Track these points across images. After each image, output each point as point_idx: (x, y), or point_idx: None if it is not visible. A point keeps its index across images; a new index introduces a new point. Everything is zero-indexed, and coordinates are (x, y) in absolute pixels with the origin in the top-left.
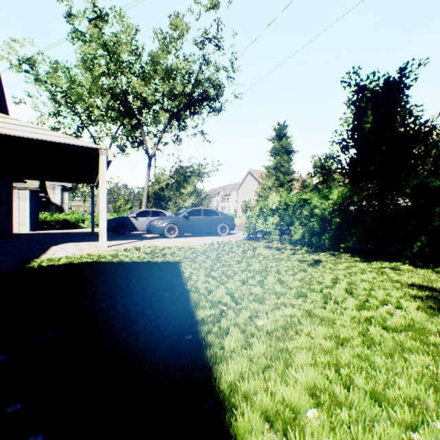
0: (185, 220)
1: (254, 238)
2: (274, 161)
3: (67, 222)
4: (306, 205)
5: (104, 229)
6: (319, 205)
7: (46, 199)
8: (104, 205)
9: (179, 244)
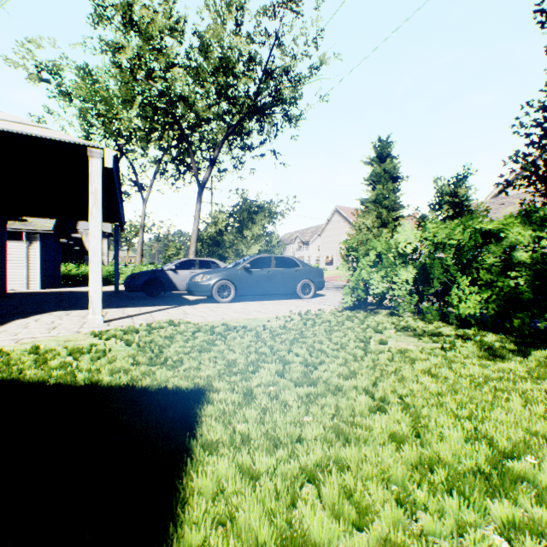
0: (245, 274)
1: (362, 306)
2: (374, 192)
3: None
4: (492, 242)
5: (98, 290)
6: (526, 242)
7: (80, 247)
8: (96, 248)
9: (232, 316)
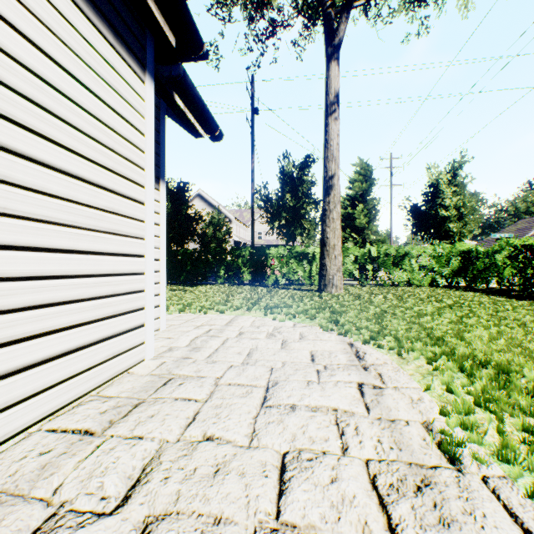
0: None
1: None
2: None
3: None
4: None
5: None
6: None
7: None
8: None
9: None
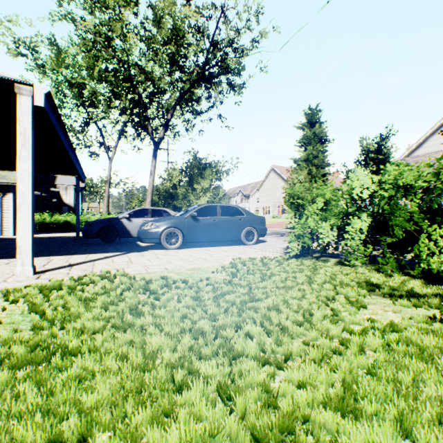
0: (192, 222)
1: (306, 253)
2: (305, 152)
3: (68, 224)
4: None
5: (27, 239)
6: None
7: (58, 199)
8: (26, 194)
9: (176, 266)
